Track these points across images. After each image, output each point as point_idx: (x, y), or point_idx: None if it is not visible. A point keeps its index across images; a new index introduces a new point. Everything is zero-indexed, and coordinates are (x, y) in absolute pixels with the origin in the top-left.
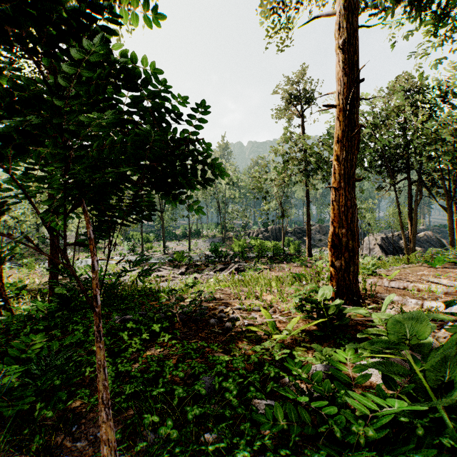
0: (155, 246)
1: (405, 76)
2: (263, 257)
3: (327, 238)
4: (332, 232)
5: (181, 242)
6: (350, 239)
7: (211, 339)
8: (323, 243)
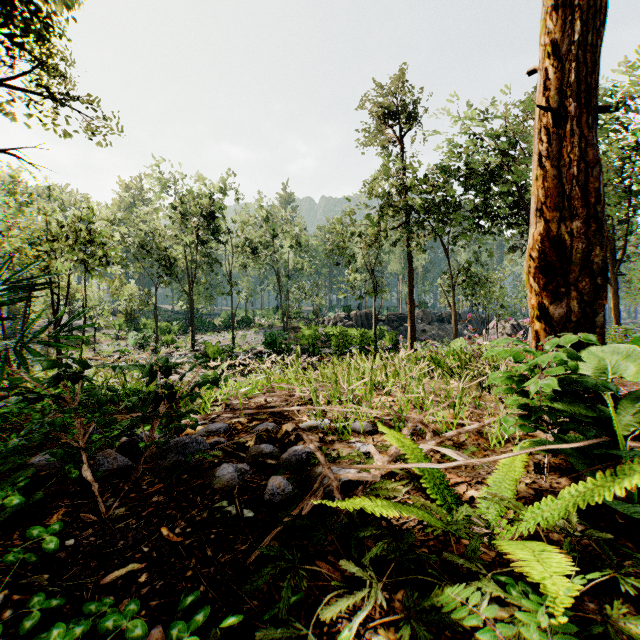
0: (180, 340)
1: None
2: (345, 353)
3: (433, 329)
4: (541, 234)
5: (220, 334)
6: (595, 243)
7: (198, 557)
8: (428, 336)
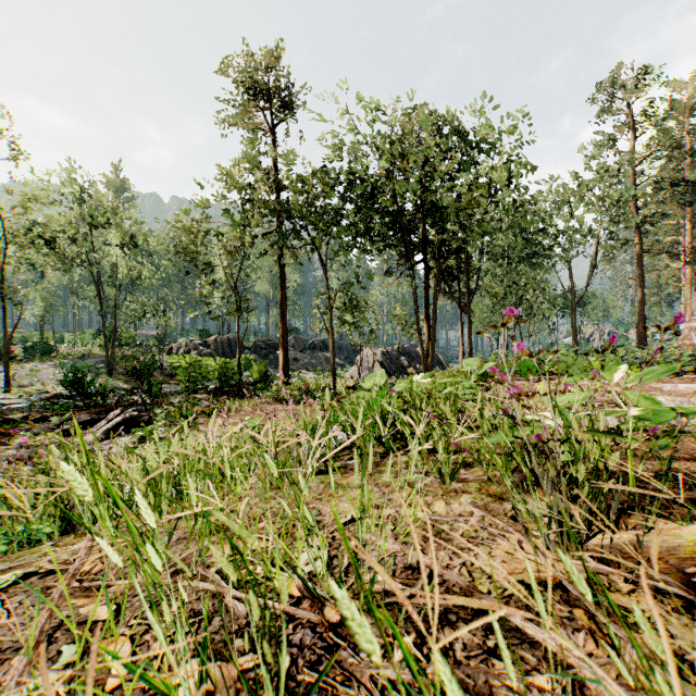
0: None
1: (423, 109)
2: (199, 390)
3: (306, 357)
4: None
5: None
6: None
7: None
8: (300, 365)
